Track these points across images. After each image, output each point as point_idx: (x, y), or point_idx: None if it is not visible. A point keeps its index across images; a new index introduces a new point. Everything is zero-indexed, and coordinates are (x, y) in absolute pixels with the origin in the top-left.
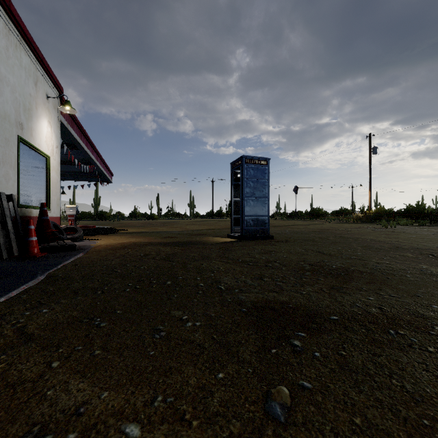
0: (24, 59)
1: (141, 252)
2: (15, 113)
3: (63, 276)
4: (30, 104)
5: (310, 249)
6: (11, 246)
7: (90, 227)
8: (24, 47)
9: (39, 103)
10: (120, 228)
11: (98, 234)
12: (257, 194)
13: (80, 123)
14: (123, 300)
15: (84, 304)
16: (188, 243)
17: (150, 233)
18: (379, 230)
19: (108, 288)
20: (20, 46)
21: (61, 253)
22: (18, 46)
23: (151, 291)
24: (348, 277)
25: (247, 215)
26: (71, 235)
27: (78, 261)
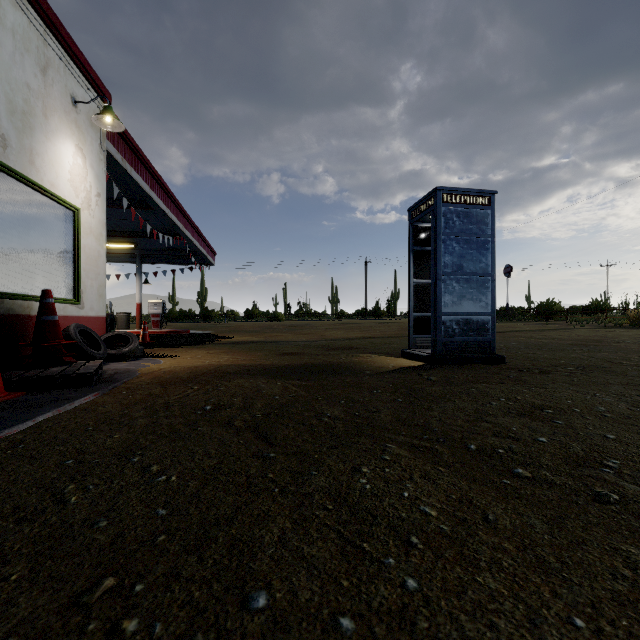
0: (12, 14)
1: (212, 396)
2: None
3: None
4: (28, 104)
5: None
6: None
7: (182, 332)
8: None
9: (53, 108)
10: (223, 334)
11: (181, 345)
12: (468, 267)
13: (150, 163)
14: None
15: None
16: (323, 371)
17: (262, 343)
18: None
19: None
20: None
21: (53, 393)
22: None
23: None
24: None
25: (446, 312)
26: (120, 348)
27: (45, 426)
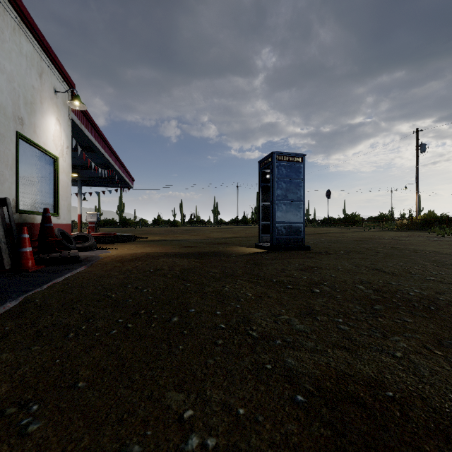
0: (26, 45)
1: (151, 266)
2: (13, 106)
3: (40, 302)
4: (33, 97)
5: (362, 265)
6: (1, 258)
7: (111, 234)
8: (24, 32)
9: (45, 97)
10: (140, 235)
11: (115, 242)
12: (290, 196)
13: (95, 123)
14: (99, 353)
15: (33, 363)
16: (209, 255)
17: (169, 241)
18: (435, 240)
19: (87, 327)
20: (19, 30)
21: (60, 266)
22: (17, 30)
23: (146, 336)
24: (446, 315)
25: (278, 221)
26: (82, 243)
27: (73, 278)
